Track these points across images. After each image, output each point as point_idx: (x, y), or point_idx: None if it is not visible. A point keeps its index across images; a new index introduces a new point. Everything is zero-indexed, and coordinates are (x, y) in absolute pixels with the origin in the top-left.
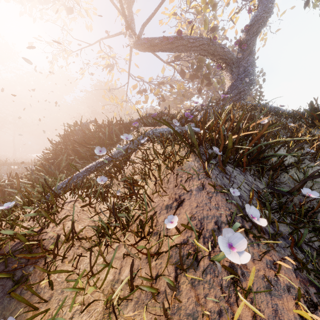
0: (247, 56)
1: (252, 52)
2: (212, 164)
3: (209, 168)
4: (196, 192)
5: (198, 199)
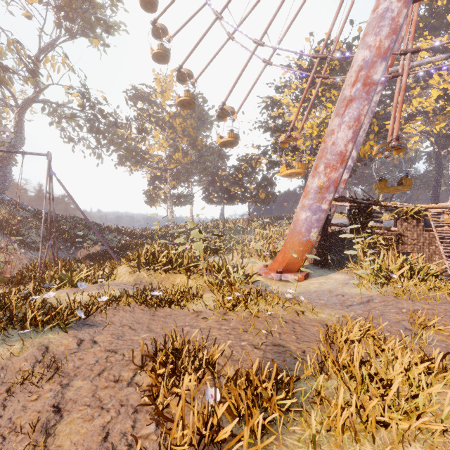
0: (6, 166)
1: (10, 164)
2: (3, 235)
3: (3, 236)
4: (3, 241)
5: (4, 242)
